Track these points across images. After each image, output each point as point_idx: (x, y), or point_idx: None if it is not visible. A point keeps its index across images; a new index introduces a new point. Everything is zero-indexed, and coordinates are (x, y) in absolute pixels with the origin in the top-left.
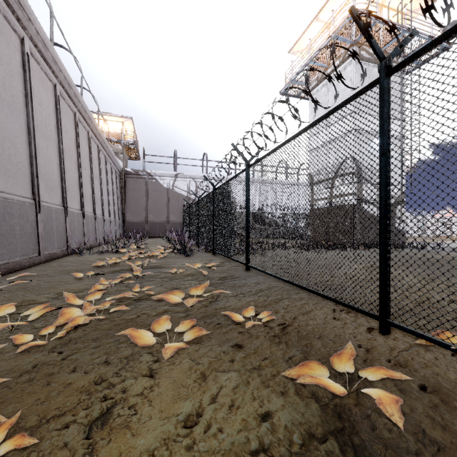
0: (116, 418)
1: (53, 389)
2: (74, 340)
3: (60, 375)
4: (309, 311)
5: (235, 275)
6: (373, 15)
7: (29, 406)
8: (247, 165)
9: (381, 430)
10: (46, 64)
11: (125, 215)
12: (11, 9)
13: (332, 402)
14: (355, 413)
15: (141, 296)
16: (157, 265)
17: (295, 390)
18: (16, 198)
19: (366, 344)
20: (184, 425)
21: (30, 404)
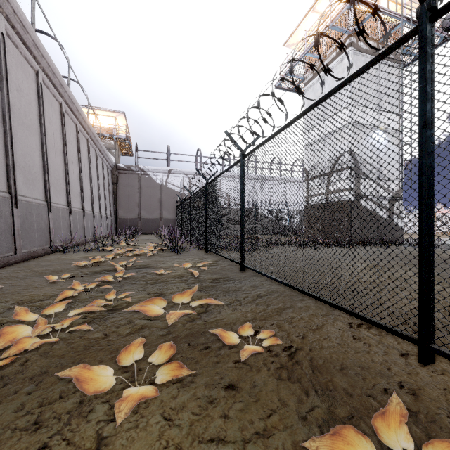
0: None
1: None
2: (6, 379)
3: None
4: (320, 326)
5: (229, 276)
6: None
7: None
8: (242, 155)
9: None
10: (25, 48)
11: (117, 211)
12: None
13: None
14: None
15: (116, 305)
16: (144, 265)
17: None
18: None
19: (408, 382)
20: None
21: None
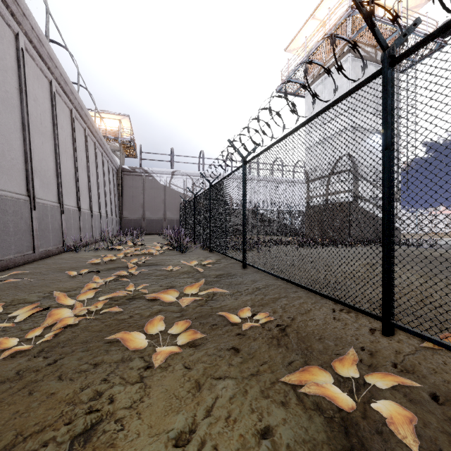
0: (101, 435)
1: (35, 400)
2: (62, 343)
3: (43, 383)
4: (308, 311)
5: (232, 272)
6: (375, 3)
7: (6, 420)
8: (243, 161)
9: (394, 448)
10: (41, 60)
11: (122, 212)
12: (4, 4)
13: (337, 414)
14: (364, 427)
15: (135, 295)
16: (153, 263)
17: (297, 401)
18: (9, 194)
19: (369, 347)
20: (175, 443)
21: (7, 418)
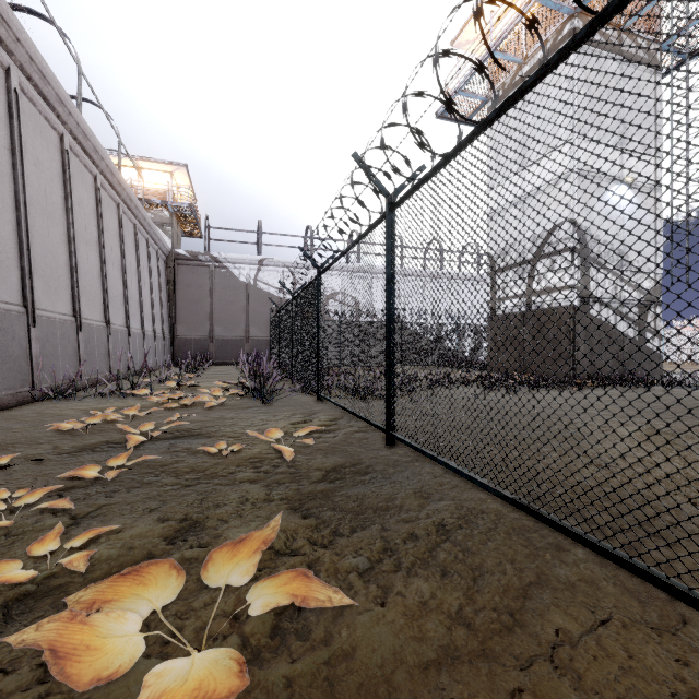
0: None
1: None
2: None
3: None
4: None
5: (363, 461)
6: None
7: None
8: (388, 204)
9: None
10: None
11: (175, 327)
12: None
13: None
14: None
15: (56, 572)
16: (192, 430)
17: None
18: None
19: None
20: None
21: None
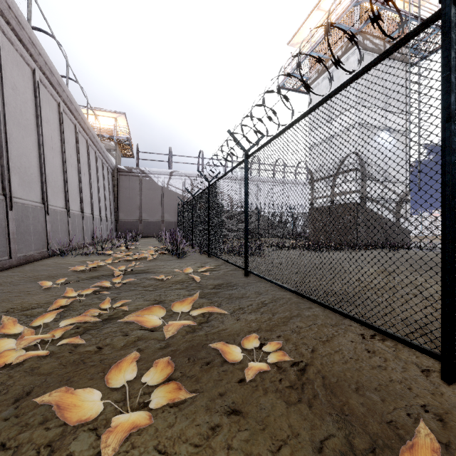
0: None
1: None
2: None
3: None
4: (330, 338)
5: (232, 282)
6: None
7: None
8: (245, 155)
9: None
10: (21, 45)
11: (118, 214)
12: None
13: None
14: None
15: (112, 314)
16: (143, 270)
17: None
18: None
19: (432, 404)
20: None
21: None
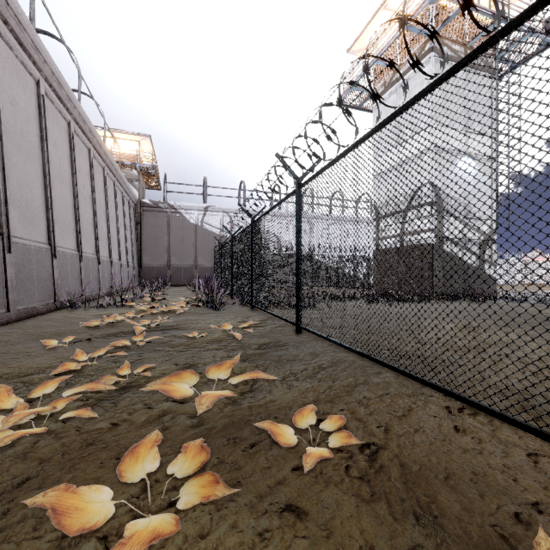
0: None
1: None
2: None
3: None
4: (407, 412)
5: (282, 340)
6: None
7: None
8: (298, 184)
9: None
10: (22, 51)
11: (141, 258)
12: None
13: None
14: None
15: (132, 381)
16: (172, 326)
17: None
18: None
19: (547, 502)
20: None
21: None
